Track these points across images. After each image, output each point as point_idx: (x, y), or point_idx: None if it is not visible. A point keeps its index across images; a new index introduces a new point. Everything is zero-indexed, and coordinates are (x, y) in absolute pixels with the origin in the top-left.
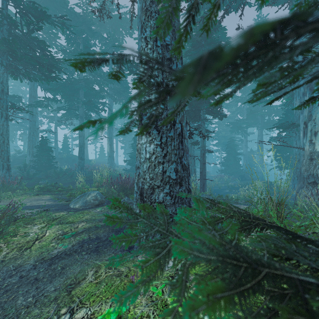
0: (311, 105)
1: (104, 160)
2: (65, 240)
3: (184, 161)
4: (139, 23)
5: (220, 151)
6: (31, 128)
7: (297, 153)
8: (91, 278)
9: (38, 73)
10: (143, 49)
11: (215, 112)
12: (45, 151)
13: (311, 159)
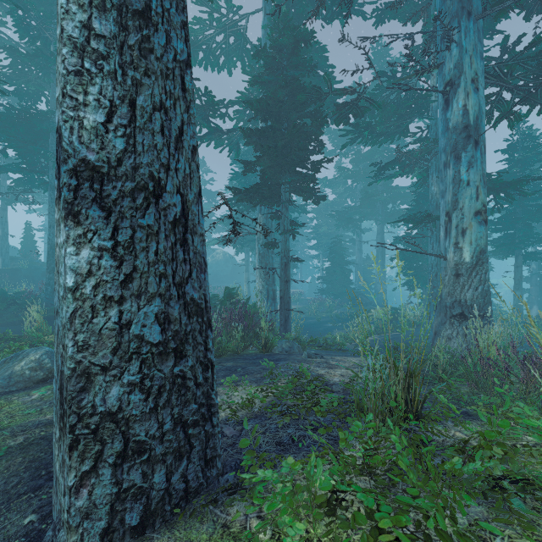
0: (457, 184)
1: None
2: None
3: (191, 291)
4: None
5: (320, 258)
6: None
7: (434, 263)
8: None
9: None
10: None
11: (307, 191)
12: None
13: (457, 275)
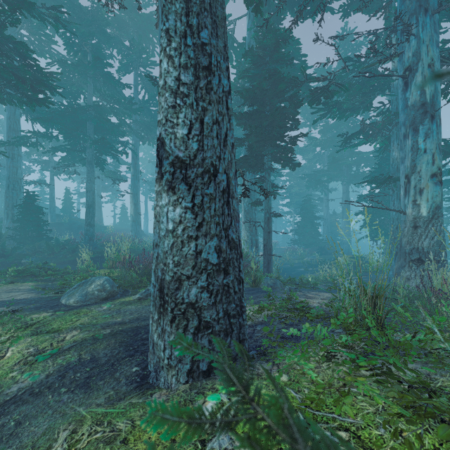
0: (415, 152)
1: (128, 226)
2: (37, 365)
3: (231, 234)
4: (159, 9)
5: (292, 214)
6: (10, 178)
7: (394, 217)
8: (62, 448)
9: (16, 93)
10: (164, 49)
11: (285, 160)
12: (32, 213)
13: (415, 227)
